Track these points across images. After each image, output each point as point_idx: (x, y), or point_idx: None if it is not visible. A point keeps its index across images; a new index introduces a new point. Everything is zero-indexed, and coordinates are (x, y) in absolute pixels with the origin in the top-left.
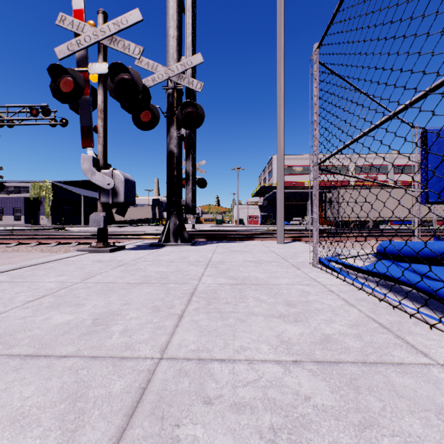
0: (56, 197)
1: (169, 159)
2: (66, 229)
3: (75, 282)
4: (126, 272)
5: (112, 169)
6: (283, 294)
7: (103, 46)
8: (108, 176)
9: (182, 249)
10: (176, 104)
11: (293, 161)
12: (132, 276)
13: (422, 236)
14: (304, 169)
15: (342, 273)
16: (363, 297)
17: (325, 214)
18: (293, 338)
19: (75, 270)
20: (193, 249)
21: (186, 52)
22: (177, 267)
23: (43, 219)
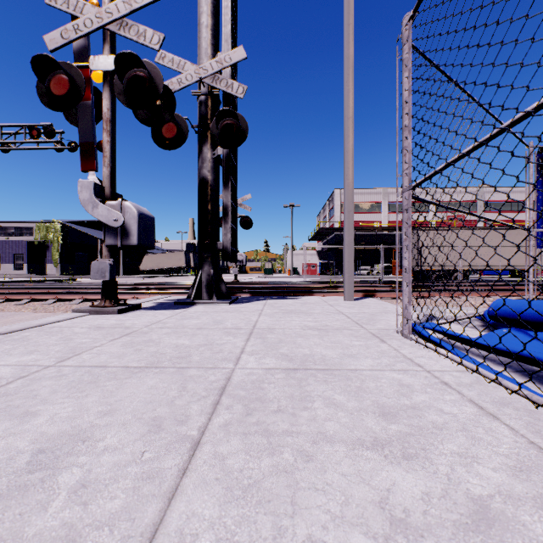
0: (67, 241)
1: (201, 188)
2: (78, 281)
3: (44, 366)
4: (129, 347)
5: (120, 200)
6: (370, 390)
7: (110, 33)
8: (116, 210)
9: (217, 308)
10: (210, 115)
11: (359, 196)
12: (137, 354)
13: (533, 291)
14: (374, 206)
15: (456, 352)
16: (502, 397)
17: (400, 261)
18: (413, 509)
19: (56, 342)
20: (233, 308)
21: (224, 45)
22: (207, 338)
23: (50, 268)
